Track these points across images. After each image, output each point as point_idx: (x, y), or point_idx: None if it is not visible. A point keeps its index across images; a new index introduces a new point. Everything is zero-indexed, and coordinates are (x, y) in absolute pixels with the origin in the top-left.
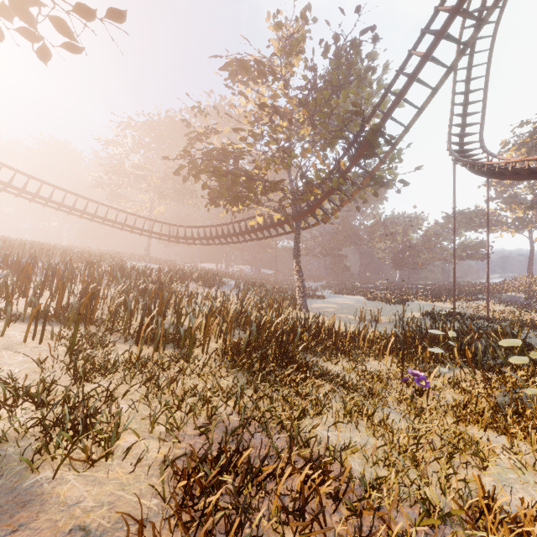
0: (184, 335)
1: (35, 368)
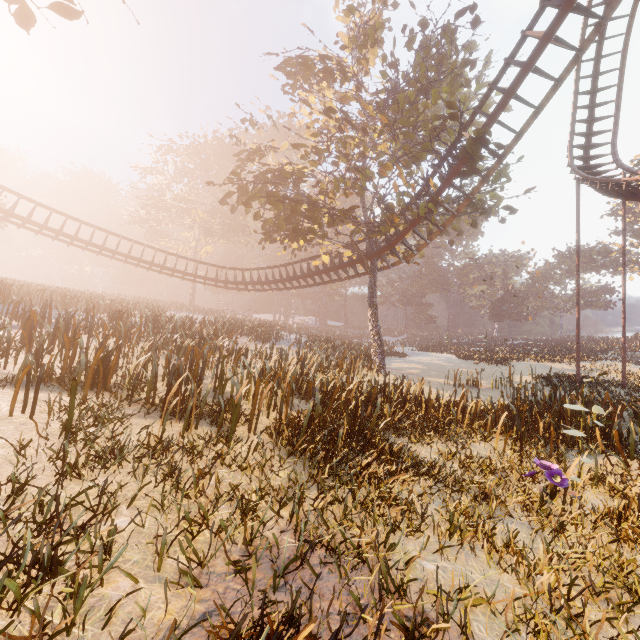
0: (224, 407)
1: (13, 456)
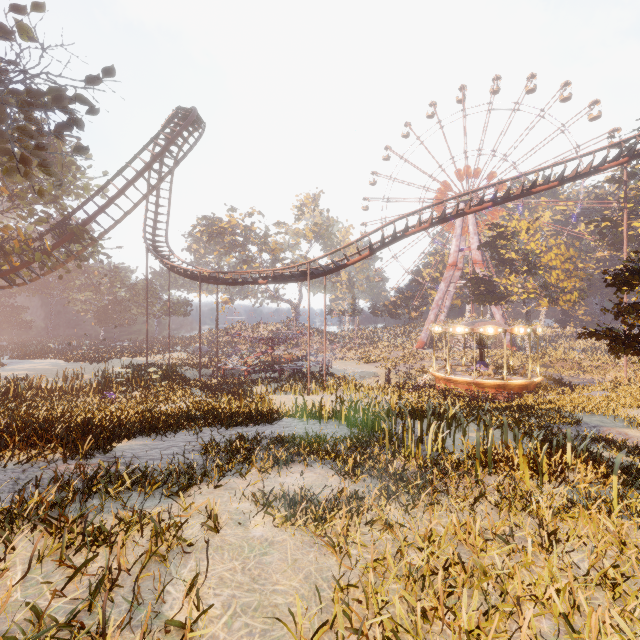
0: None
1: None
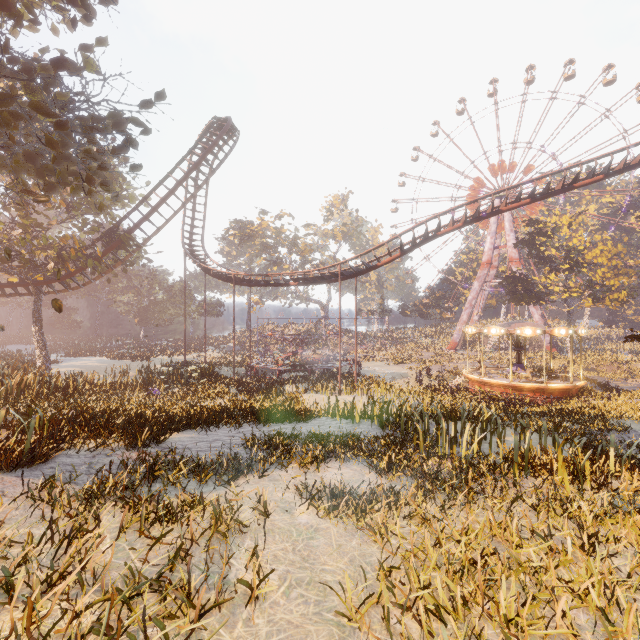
0: None
1: None
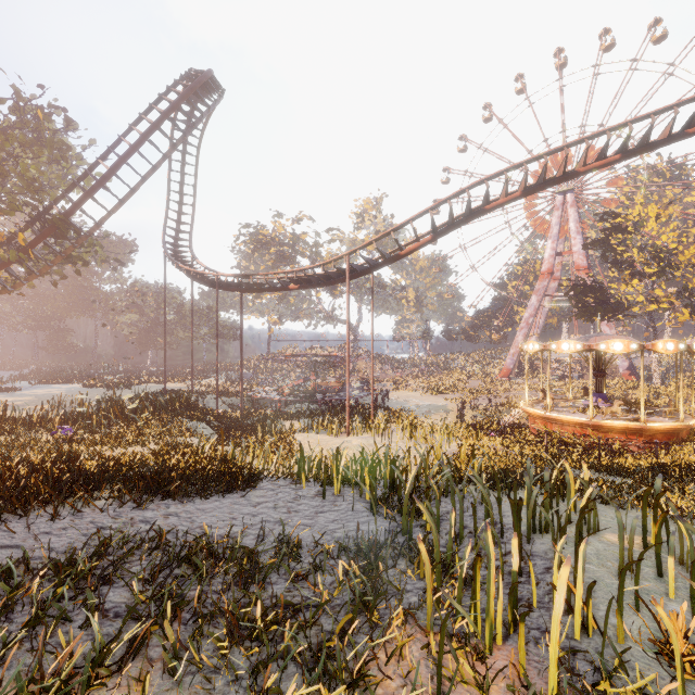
0: None
1: None
